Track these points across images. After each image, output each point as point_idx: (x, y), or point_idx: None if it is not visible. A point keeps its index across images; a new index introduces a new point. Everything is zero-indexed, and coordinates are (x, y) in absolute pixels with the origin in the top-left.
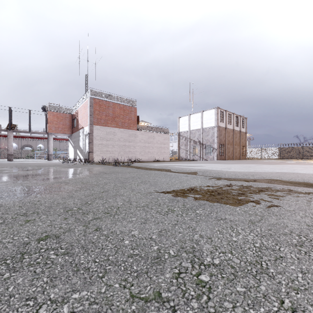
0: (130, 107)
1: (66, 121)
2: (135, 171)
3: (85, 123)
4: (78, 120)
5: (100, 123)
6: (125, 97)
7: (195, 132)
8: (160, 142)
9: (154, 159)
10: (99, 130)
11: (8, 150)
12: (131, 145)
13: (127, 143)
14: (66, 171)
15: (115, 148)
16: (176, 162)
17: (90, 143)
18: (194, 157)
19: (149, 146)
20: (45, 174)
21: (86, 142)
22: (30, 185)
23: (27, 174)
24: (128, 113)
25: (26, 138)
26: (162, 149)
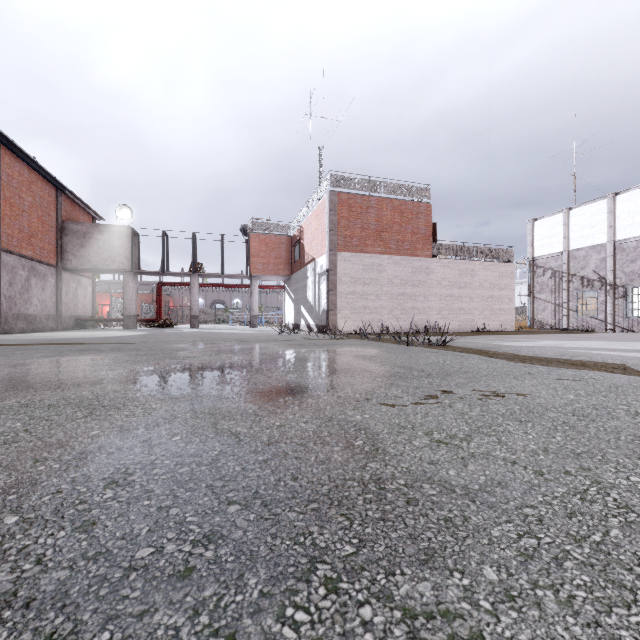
0: (415, 205)
1: (280, 250)
2: (515, 369)
3: (318, 249)
4: (302, 246)
5: (351, 247)
6: (404, 181)
7: (588, 254)
8: (489, 283)
9: (473, 327)
10: (347, 262)
11: (191, 309)
12: (418, 292)
13: (409, 288)
14: (307, 360)
15: (382, 301)
16: (552, 335)
17: (330, 290)
18: (583, 323)
19: (461, 296)
20: (262, 368)
21: (321, 289)
22: (239, 429)
23: (223, 367)
24: (412, 218)
25: (217, 286)
26: (495, 301)
